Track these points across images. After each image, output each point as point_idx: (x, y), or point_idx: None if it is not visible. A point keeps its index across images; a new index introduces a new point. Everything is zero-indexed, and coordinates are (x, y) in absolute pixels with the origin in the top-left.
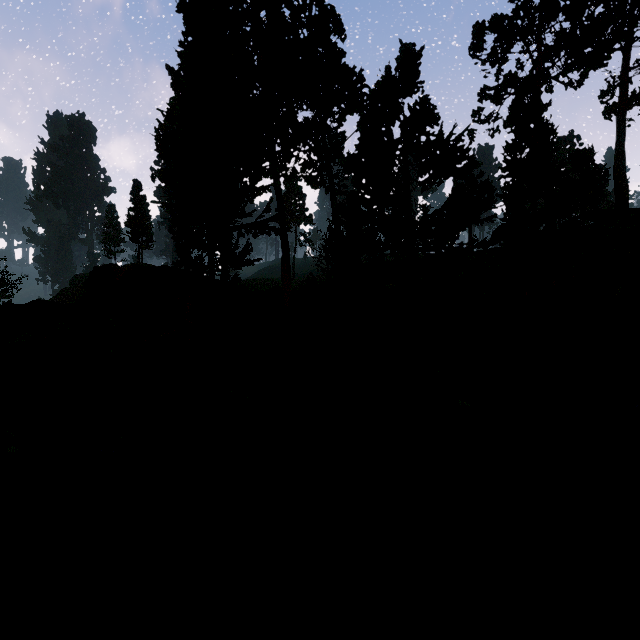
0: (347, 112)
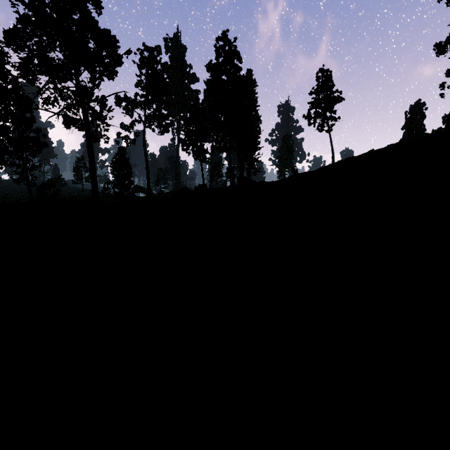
0: (36, 153)
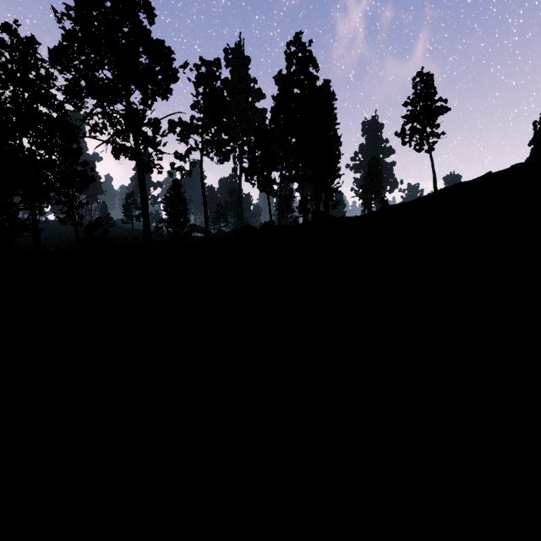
0: (83, 189)
